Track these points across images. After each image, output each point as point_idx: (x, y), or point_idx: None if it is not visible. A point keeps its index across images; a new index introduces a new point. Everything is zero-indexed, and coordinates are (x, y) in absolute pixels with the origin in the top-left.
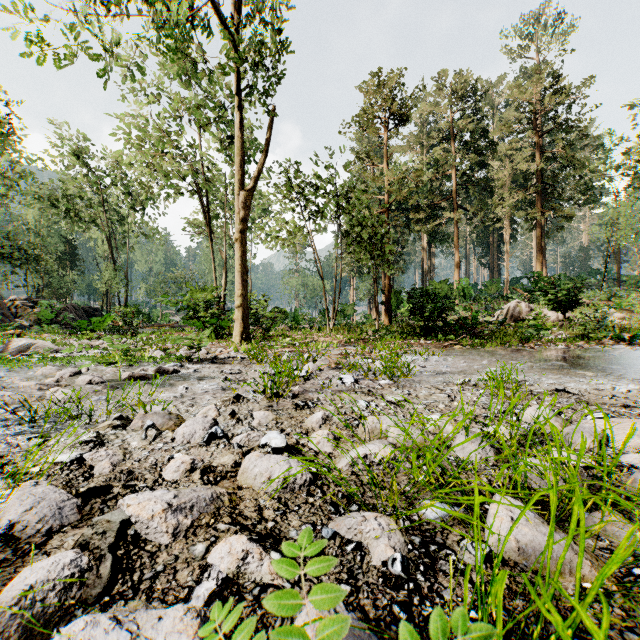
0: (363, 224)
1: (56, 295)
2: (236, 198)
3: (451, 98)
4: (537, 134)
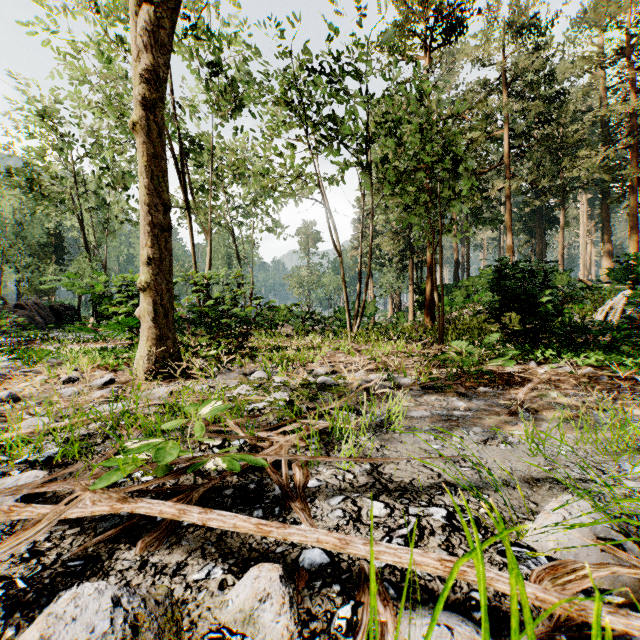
0: (422, 132)
1: (39, 292)
2: (138, 26)
3: (504, 32)
4: (631, 66)
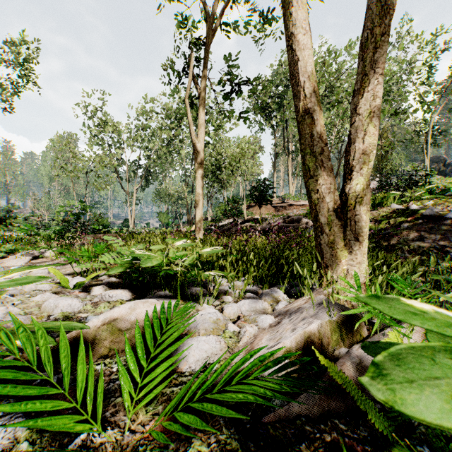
0: None
1: None
2: None
3: None
4: None
